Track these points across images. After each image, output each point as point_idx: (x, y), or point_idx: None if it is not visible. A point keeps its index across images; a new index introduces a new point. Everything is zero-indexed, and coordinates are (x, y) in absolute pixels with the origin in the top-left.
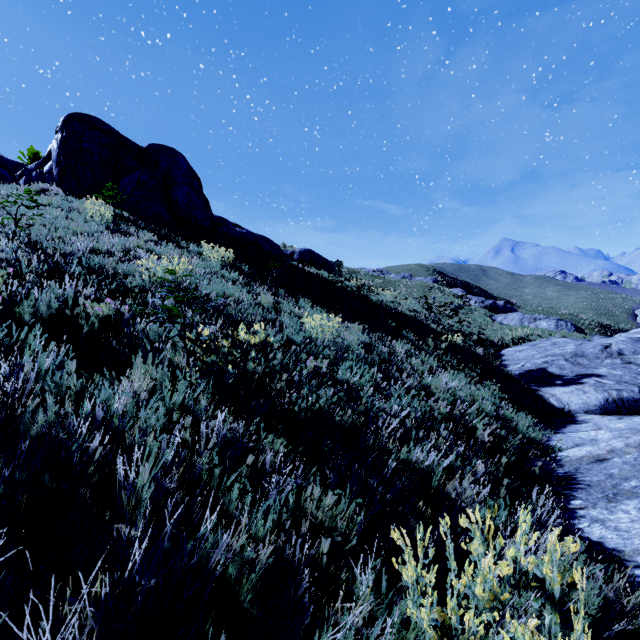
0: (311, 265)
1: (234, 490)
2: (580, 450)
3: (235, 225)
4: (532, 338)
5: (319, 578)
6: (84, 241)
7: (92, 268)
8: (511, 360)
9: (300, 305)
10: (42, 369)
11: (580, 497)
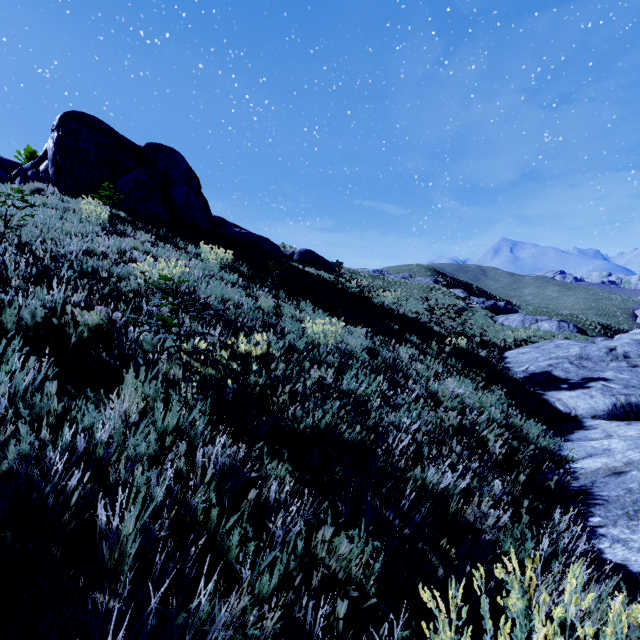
0: (311, 266)
1: (234, 536)
2: (595, 462)
3: (234, 225)
4: (534, 340)
5: (332, 636)
6: (78, 243)
7: (84, 272)
8: (514, 363)
9: (301, 308)
10: (19, 390)
11: (599, 514)
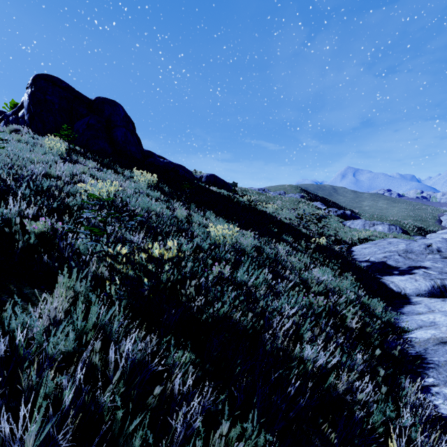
0: (214, 186)
1: (136, 440)
2: (426, 333)
3: (160, 157)
4: (372, 238)
5: None
6: (39, 168)
7: (38, 190)
8: (359, 255)
9: (207, 217)
10: None
11: (432, 375)
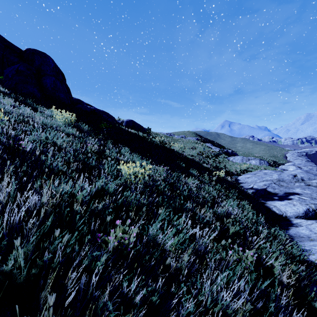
0: (133, 129)
1: None
2: None
3: (87, 104)
4: (250, 170)
5: None
6: None
7: None
8: (244, 183)
9: (121, 153)
10: None
11: None
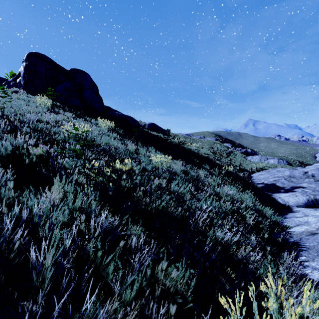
0: (154, 131)
1: (110, 267)
2: (301, 228)
3: (115, 110)
4: (266, 168)
5: None
6: (34, 116)
7: (35, 129)
8: (256, 179)
9: (149, 151)
10: None
11: (304, 255)
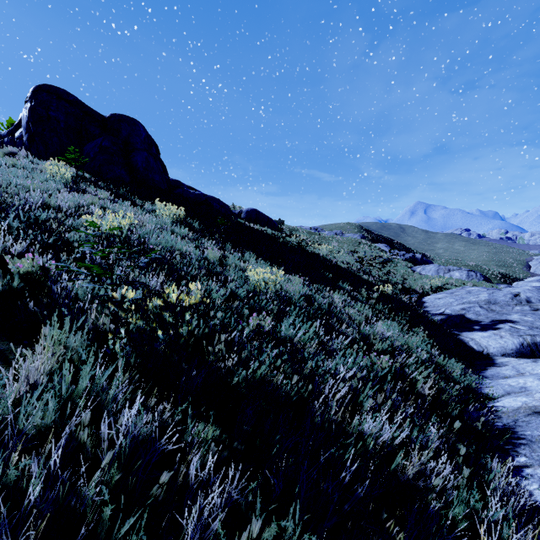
0: (256, 223)
1: None
2: (515, 400)
3: (189, 187)
4: (448, 287)
5: None
6: (35, 197)
7: (30, 222)
8: (432, 306)
9: (245, 259)
10: None
11: (524, 453)
